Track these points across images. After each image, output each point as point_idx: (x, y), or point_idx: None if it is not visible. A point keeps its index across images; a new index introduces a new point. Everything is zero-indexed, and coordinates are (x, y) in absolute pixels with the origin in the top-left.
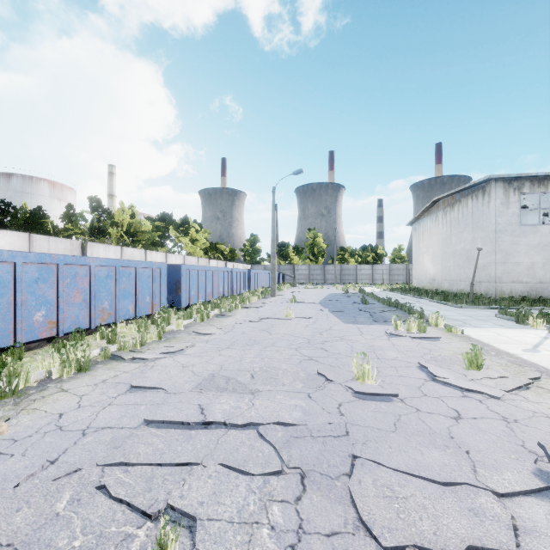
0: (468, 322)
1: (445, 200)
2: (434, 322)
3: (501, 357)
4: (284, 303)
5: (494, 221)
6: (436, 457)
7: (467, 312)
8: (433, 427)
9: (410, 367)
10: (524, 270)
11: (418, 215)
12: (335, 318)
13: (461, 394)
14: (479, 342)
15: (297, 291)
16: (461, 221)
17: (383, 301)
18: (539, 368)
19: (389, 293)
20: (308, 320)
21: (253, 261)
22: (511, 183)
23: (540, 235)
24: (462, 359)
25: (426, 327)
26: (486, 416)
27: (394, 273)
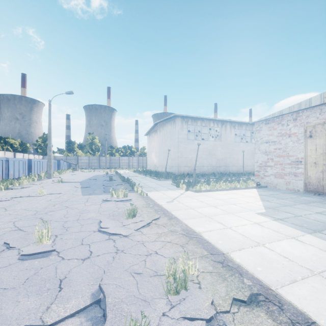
0: (156, 188)
1: (160, 124)
2: (136, 190)
3: (153, 208)
4: (52, 183)
5: (177, 136)
6: (27, 305)
7: (161, 182)
8: (59, 272)
9: (93, 223)
10: (189, 161)
11: (149, 130)
12: (80, 192)
13: (107, 238)
14: (151, 200)
15: (74, 174)
16: (166, 135)
17: (122, 178)
18: (165, 211)
19: (132, 173)
20: (56, 196)
21: (45, 153)
22: (184, 119)
23: (195, 144)
24: (125, 213)
25: (128, 194)
26: (107, 252)
27: (140, 162)
